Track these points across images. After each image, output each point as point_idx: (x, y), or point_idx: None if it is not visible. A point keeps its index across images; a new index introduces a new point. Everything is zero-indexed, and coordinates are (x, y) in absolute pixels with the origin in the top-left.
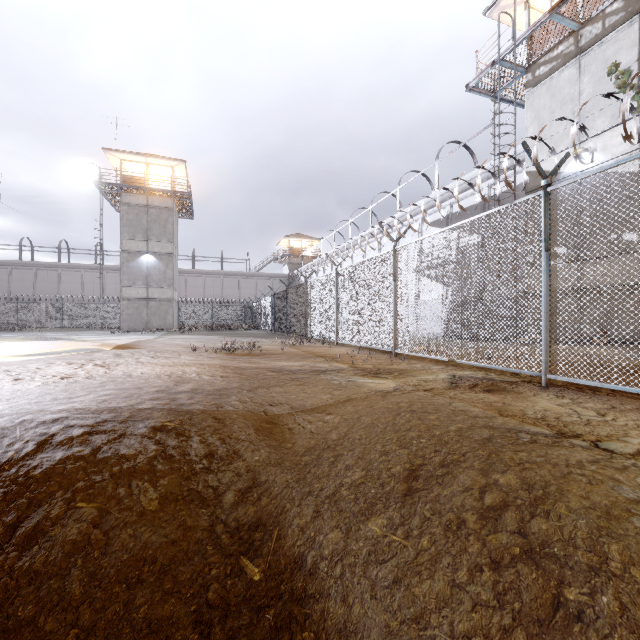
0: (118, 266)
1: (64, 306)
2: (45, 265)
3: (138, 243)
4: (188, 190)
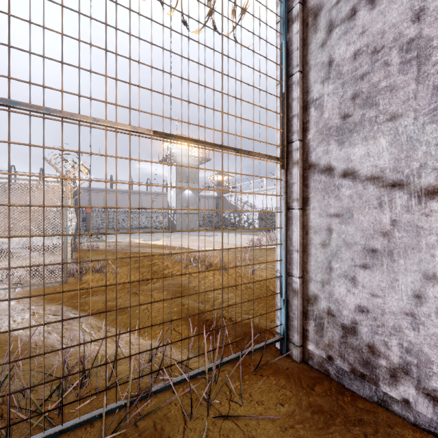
0: (125, 190)
1: (109, 215)
2: (82, 189)
3: (184, 184)
4: (209, 157)
